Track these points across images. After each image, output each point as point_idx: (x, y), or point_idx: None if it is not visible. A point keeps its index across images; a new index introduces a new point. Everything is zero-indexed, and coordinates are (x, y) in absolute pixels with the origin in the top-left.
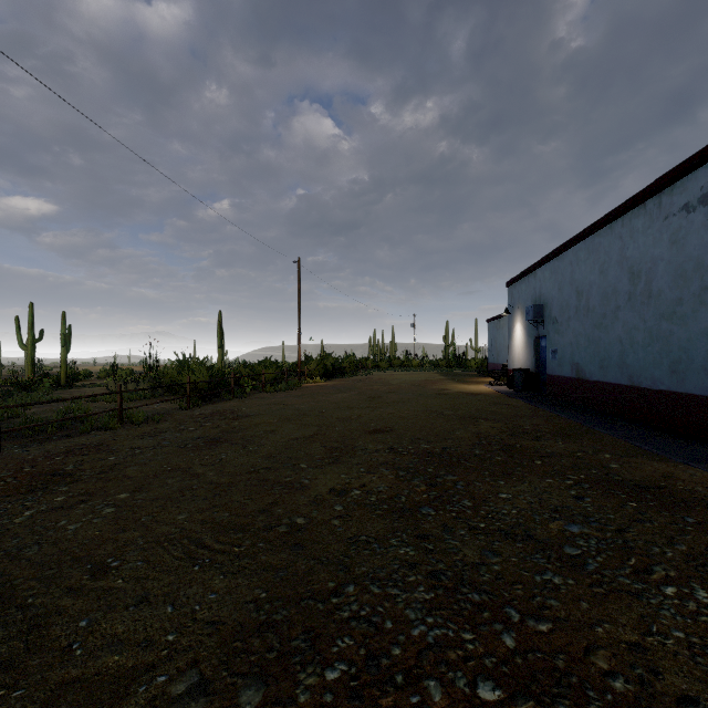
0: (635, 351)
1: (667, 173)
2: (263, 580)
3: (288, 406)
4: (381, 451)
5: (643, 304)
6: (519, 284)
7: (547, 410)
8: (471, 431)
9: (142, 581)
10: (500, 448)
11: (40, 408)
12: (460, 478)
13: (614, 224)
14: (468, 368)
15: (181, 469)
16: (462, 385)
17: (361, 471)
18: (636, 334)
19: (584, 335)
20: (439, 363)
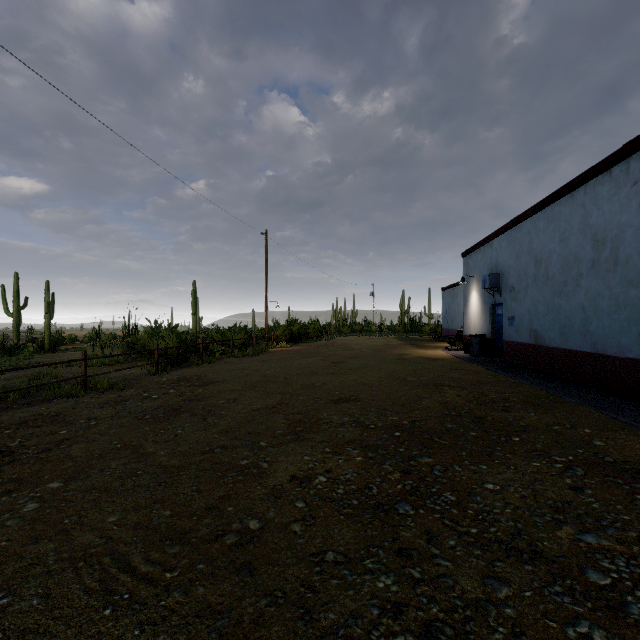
0: (599, 318)
1: (637, 137)
2: (194, 637)
3: (253, 372)
4: (346, 426)
5: (608, 271)
6: (475, 254)
7: (508, 377)
8: (438, 401)
9: (27, 637)
10: (471, 421)
11: (15, 373)
12: (436, 460)
13: (576, 192)
14: (423, 333)
15: (132, 447)
16: (421, 350)
17: (326, 452)
18: (601, 301)
19: (543, 303)
20: (396, 328)
